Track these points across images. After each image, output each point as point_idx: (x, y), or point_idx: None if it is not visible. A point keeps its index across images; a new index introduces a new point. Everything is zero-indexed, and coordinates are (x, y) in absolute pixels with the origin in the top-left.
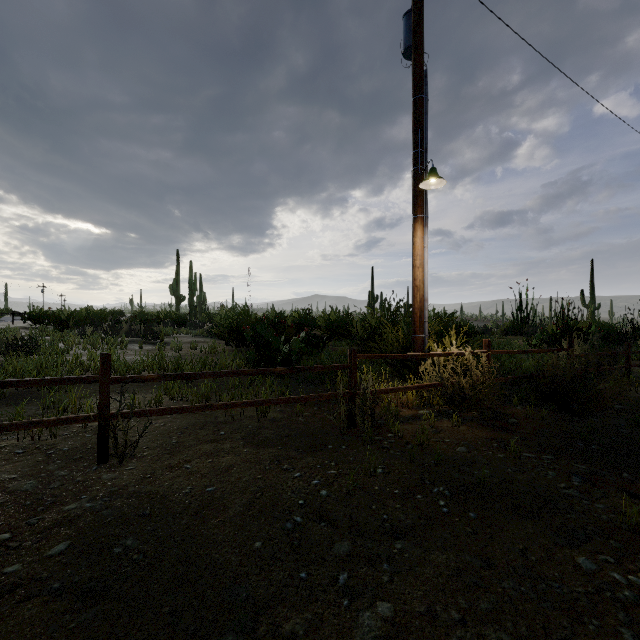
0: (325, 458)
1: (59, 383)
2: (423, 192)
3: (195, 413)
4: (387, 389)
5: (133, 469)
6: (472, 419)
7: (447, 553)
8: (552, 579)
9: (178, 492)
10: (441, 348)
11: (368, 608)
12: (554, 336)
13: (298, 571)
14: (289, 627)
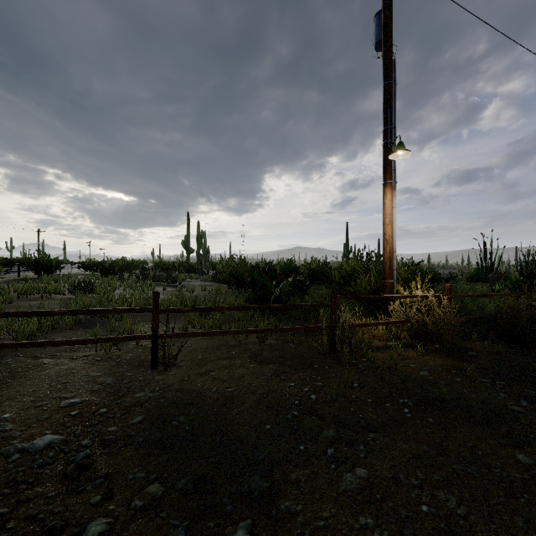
0: (312, 374)
1: (127, 312)
2: (392, 161)
3: (212, 338)
4: (361, 324)
5: (175, 374)
6: (434, 351)
7: (409, 443)
8: (494, 467)
9: (208, 390)
10: (408, 291)
11: (349, 471)
12: (517, 282)
13: (298, 445)
14: (295, 476)
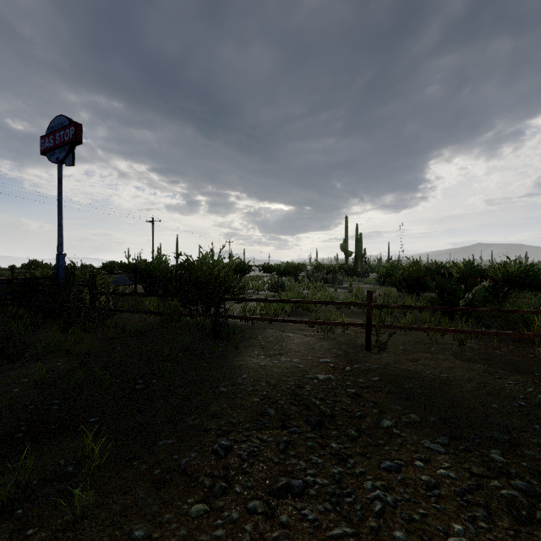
0: (534, 379)
1: (349, 304)
2: None
3: (404, 335)
4: None
5: (387, 356)
6: None
7: None
8: None
9: (423, 372)
10: None
11: None
12: None
13: (532, 424)
14: (534, 440)
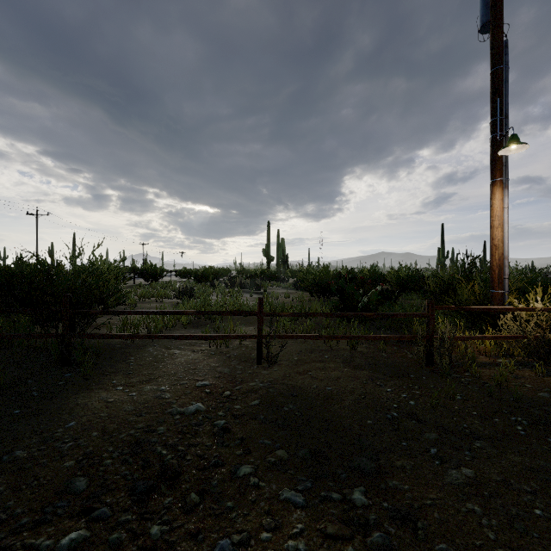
0: (409, 383)
1: (238, 314)
2: (502, 156)
3: (303, 342)
4: (463, 336)
5: (277, 370)
6: None
7: (522, 457)
8: None
9: (309, 387)
10: (523, 304)
11: (454, 468)
12: None
13: (400, 440)
14: (399, 464)
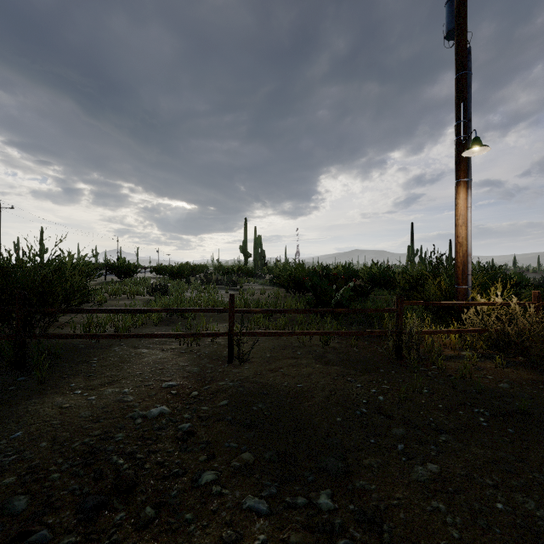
0: (378, 377)
1: (208, 311)
2: (466, 158)
3: (276, 339)
4: (430, 331)
5: (249, 368)
6: (518, 363)
7: (484, 449)
8: None
9: (280, 384)
10: (485, 298)
11: (420, 464)
12: None
13: (368, 437)
14: (367, 462)
